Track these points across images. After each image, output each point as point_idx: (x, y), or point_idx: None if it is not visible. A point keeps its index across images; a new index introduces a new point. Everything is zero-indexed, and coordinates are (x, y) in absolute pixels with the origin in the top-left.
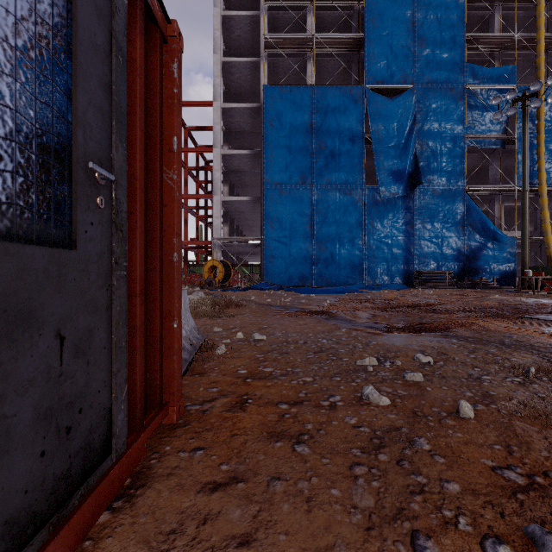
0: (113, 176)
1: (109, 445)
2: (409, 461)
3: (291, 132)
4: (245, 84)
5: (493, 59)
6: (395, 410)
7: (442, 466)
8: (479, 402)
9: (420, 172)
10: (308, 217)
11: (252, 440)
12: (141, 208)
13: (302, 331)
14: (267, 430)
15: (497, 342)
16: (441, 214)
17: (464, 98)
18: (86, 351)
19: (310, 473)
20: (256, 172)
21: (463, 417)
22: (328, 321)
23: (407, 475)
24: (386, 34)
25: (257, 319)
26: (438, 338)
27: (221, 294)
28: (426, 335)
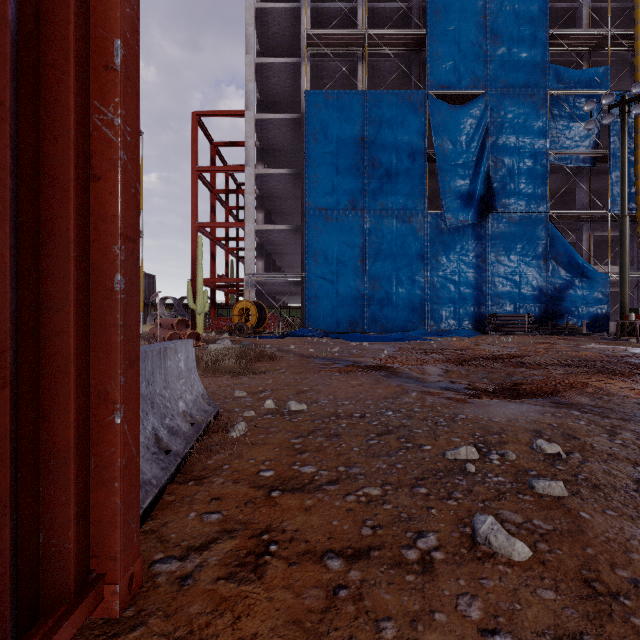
0: None
1: None
2: None
3: (339, 147)
4: (283, 90)
5: (581, 60)
6: (548, 577)
7: None
8: None
9: (494, 195)
10: (359, 250)
11: None
12: None
13: (356, 396)
14: None
15: (638, 416)
16: (518, 245)
17: (546, 106)
18: None
19: None
20: (297, 197)
21: None
22: (389, 379)
23: None
24: (453, 29)
25: (295, 377)
26: (550, 408)
27: (253, 342)
28: (530, 402)
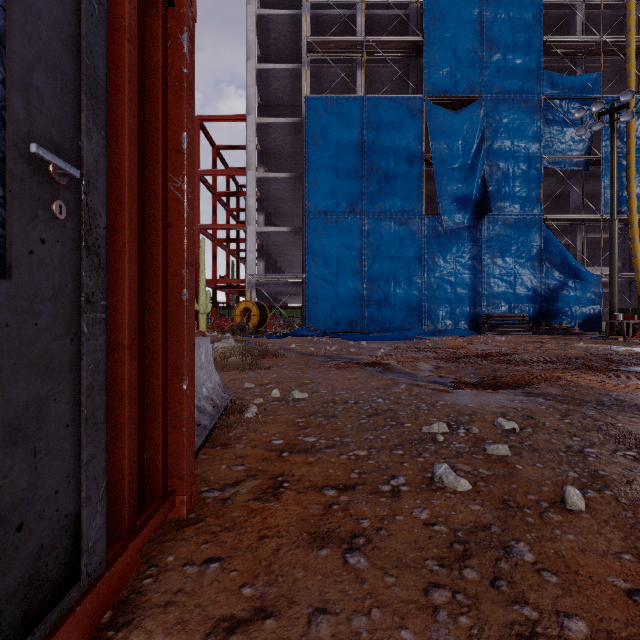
0: (78, 171)
1: (75, 568)
2: (507, 580)
3: (338, 151)
4: (284, 95)
5: (575, 66)
6: (479, 499)
7: (555, 589)
8: (589, 486)
9: (489, 199)
10: (357, 251)
11: (287, 545)
12: (132, 225)
13: (352, 388)
14: (309, 530)
15: (593, 402)
16: (513, 247)
17: (541, 112)
18: (32, 434)
19: (370, 602)
20: (297, 199)
21: (571, 508)
22: (383, 374)
23: (508, 605)
24: (450, 36)
25: (297, 372)
26: (520, 397)
27: (255, 341)
28: (504, 392)
